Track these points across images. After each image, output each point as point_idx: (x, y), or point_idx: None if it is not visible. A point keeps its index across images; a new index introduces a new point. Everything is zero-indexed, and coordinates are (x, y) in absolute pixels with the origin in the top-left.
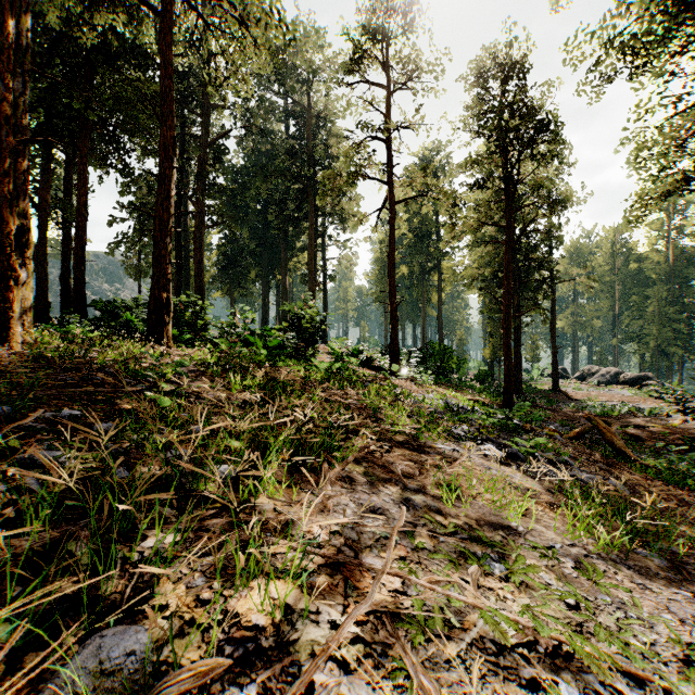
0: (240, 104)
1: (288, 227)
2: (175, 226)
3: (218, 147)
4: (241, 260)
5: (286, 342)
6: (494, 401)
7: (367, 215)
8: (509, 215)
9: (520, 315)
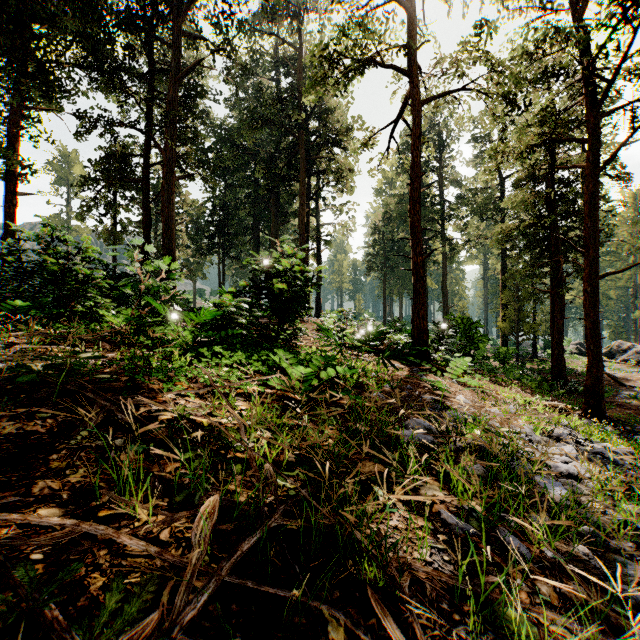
0: (222, 44)
1: (279, 190)
2: (142, 179)
3: (195, 89)
4: (230, 227)
5: (234, 315)
6: (547, 395)
7: (375, 133)
8: (596, 120)
9: (617, 272)
